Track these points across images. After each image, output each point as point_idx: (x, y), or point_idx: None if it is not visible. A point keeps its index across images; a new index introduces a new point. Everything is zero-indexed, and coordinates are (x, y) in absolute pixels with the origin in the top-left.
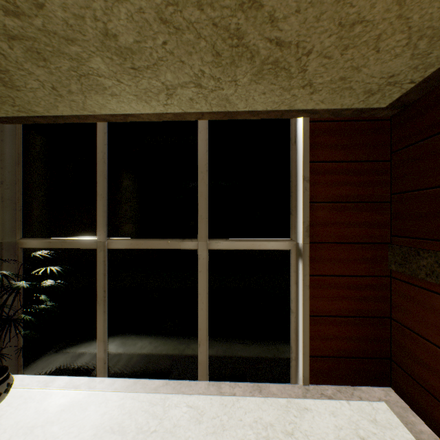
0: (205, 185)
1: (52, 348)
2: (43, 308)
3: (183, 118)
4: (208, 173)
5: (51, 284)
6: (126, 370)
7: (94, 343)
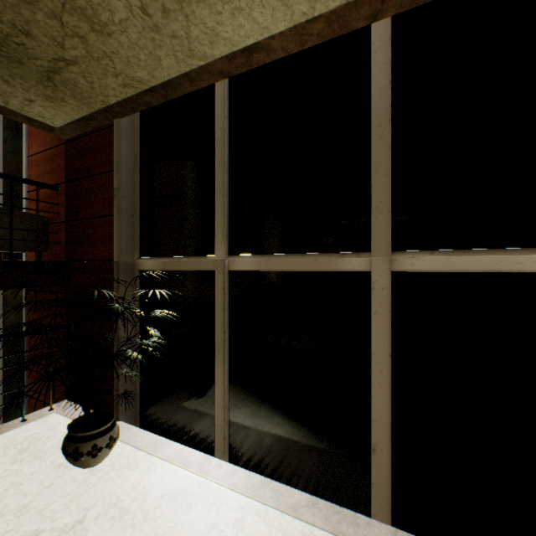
0: (386, 149)
1: (167, 401)
2: (147, 344)
3: (342, 27)
4: (391, 127)
5: (160, 314)
6: (252, 456)
7: (212, 405)
